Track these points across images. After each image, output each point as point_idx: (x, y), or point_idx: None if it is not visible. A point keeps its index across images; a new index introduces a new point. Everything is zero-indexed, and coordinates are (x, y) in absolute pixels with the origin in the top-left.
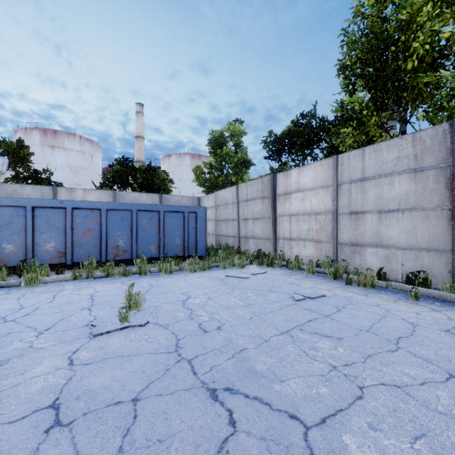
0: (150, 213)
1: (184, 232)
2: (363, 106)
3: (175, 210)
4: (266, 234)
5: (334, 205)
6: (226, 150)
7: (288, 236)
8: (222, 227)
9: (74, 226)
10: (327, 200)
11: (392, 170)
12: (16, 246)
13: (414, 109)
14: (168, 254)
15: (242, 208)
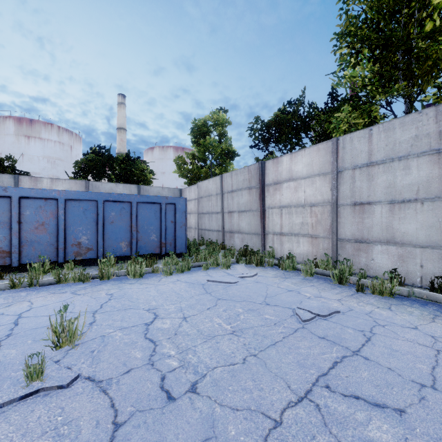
0: (120, 204)
1: (161, 227)
2: (367, 81)
3: (150, 201)
4: (254, 228)
5: (334, 195)
6: (209, 140)
7: (279, 230)
8: (205, 221)
9: (22, 219)
10: (325, 190)
11: (408, 153)
12: None
13: (426, 84)
14: (142, 251)
15: (226, 200)
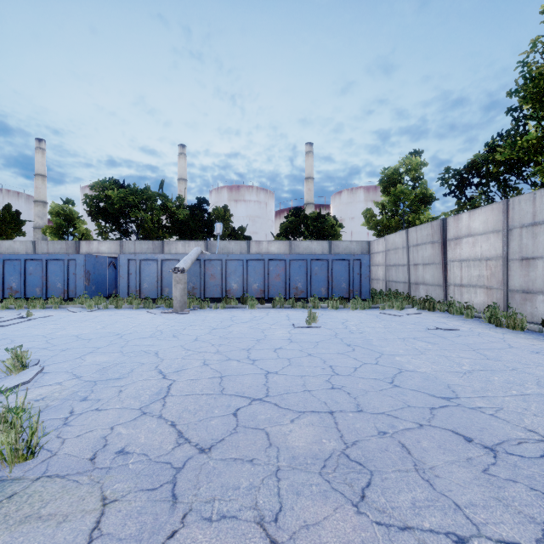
0: (320, 262)
1: (349, 277)
2: (543, 143)
3: (341, 258)
4: (437, 280)
5: (504, 251)
6: (400, 187)
7: (459, 282)
8: (392, 273)
9: (269, 272)
10: (497, 246)
11: None
12: (238, 285)
13: None
14: (335, 295)
15: (411, 253)
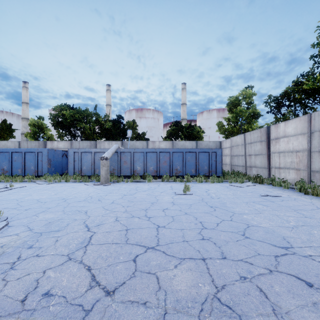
0: (191, 153)
1: (209, 163)
2: None
3: (204, 151)
4: (263, 164)
5: (308, 146)
6: (239, 108)
7: (278, 166)
8: (235, 160)
9: (160, 160)
10: (304, 143)
11: None
12: (141, 167)
13: None
14: (200, 174)
15: (247, 148)
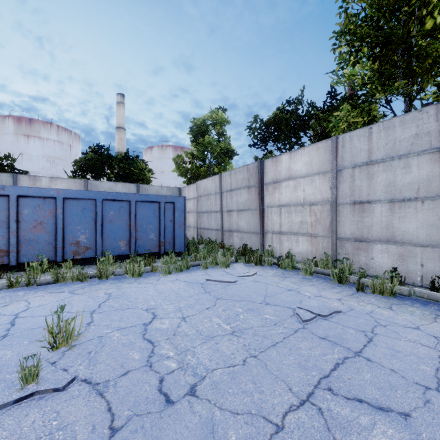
0: (118, 203)
1: (160, 225)
2: (367, 80)
3: (149, 200)
4: (253, 227)
5: (333, 194)
6: (208, 139)
7: (278, 229)
8: (204, 220)
9: (20, 218)
10: (324, 189)
11: (408, 151)
12: None
13: (426, 82)
14: (141, 250)
15: (225, 199)
